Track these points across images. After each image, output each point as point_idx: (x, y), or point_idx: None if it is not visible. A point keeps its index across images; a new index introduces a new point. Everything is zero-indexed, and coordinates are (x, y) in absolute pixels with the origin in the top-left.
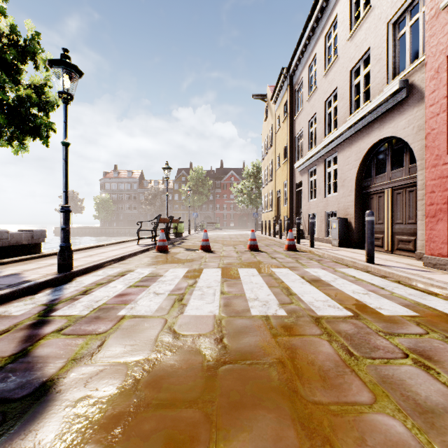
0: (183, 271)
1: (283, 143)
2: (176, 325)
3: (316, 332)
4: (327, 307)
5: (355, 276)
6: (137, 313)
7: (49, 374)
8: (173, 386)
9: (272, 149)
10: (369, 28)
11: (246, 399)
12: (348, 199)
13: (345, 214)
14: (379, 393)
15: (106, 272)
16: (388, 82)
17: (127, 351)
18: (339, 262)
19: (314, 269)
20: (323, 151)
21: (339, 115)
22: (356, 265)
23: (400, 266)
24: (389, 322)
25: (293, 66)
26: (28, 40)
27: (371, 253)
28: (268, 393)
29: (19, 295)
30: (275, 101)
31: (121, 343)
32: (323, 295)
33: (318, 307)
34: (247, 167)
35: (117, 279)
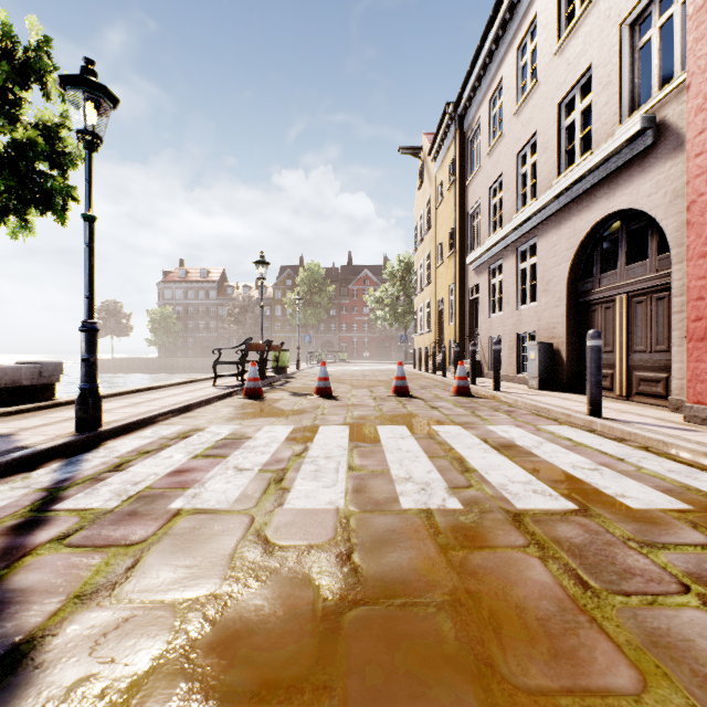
0: (285, 431)
1: (448, 223)
2: (270, 528)
3: (517, 540)
4: (531, 494)
5: (573, 439)
6: (203, 504)
7: (28, 626)
8: (257, 652)
9: (431, 234)
10: (590, 33)
11: (397, 682)
12: (554, 313)
13: (550, 337)
14: (649, 669)
15: (158, 432)
16: (622, 121)
17: (178, 580)
18: (543, 414)
19: (503, 426)
20: (514, 235)
21: (539, 177)
22: (572, 420)
23: (645, 421)
24: (643, 522)
25: (465, 99)
26: (31, 51)
27: (597, 399)
28: (438, 670)
29: (4, 473)
30: (435, 158)
31: (169, 563)
32: (523, 471)
33: (517, 494)
34: (390, 263)
35: (174, 444)
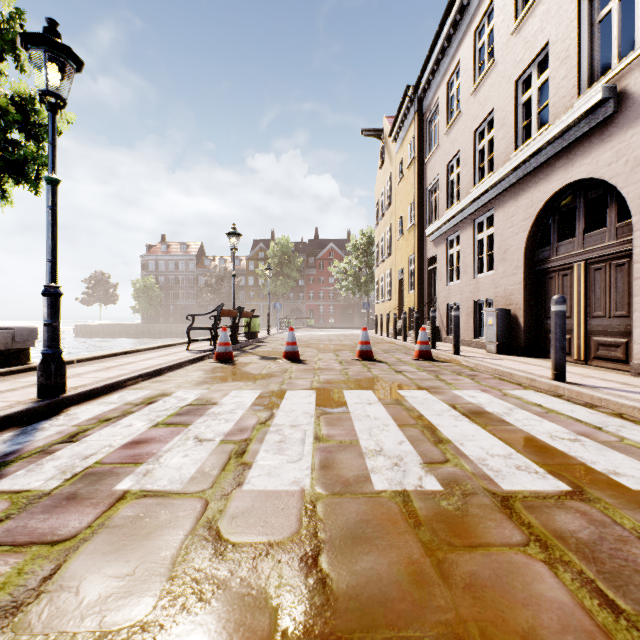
0: (252, 396)
1: (407, 199)
2: (224, 518)
3: (513, 536)
4: (515, 471)
5: (542, 405)
6: (153, 485)
7: None
8: None
9: (391, 209)
10: (547, 11)
11: None
12: (512, 280)
13: (507, 303)
14: None
15: (124, 397)
16: (581, 93)
17: (101, 598)
18: (506, 378)
19: (469, 391)
20: (471, 208)
21: (496, 152)
22: (536, 385)
23: (611, 386)
24: None
25: (424, 82)
26: (4, 21)
27: (562, 364)
28: None
29: None
30: (396, 138)
31: (96, 570)
32: (499, 442)
33: (499, 471)
34: (354, 237)
35: (138, 410)
